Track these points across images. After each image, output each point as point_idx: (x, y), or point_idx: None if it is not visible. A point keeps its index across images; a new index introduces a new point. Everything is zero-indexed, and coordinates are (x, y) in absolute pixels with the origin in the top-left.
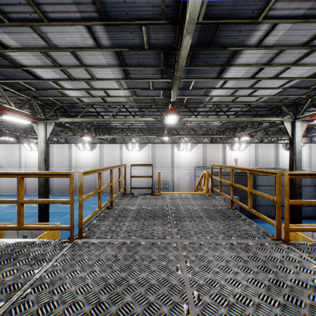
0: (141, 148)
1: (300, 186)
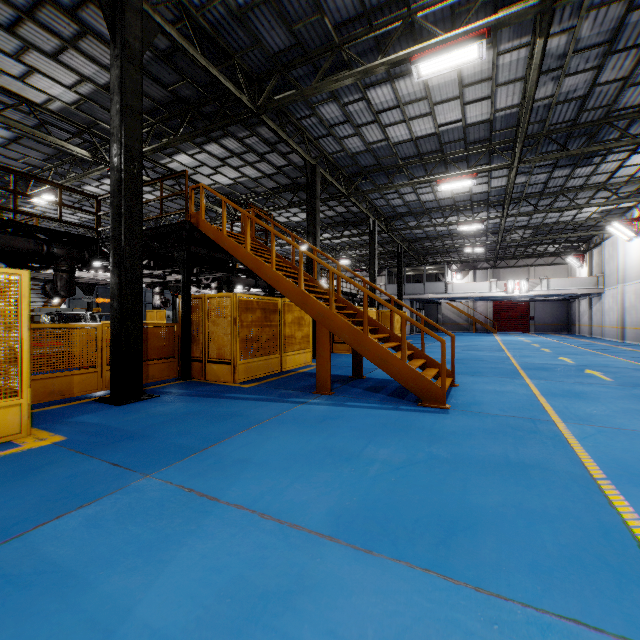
0: None
1: None
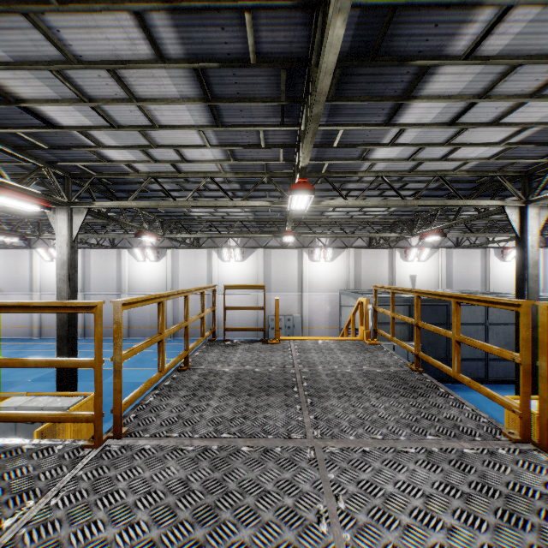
0: (246, 256)
1: (535, 325)
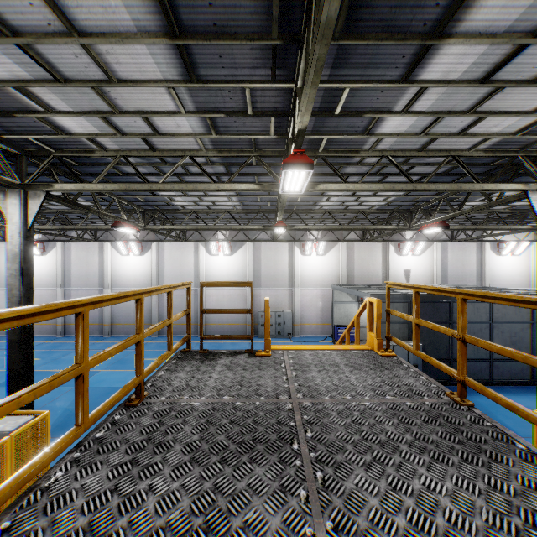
0: (235, 250)
1: None
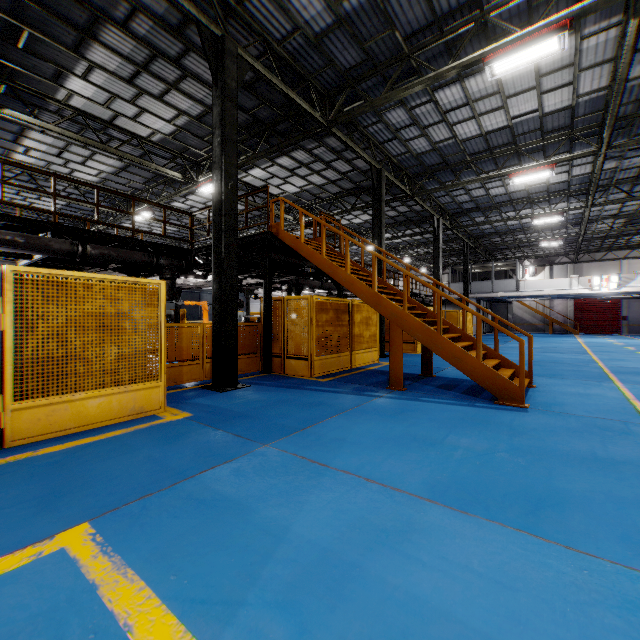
0: None
1: None
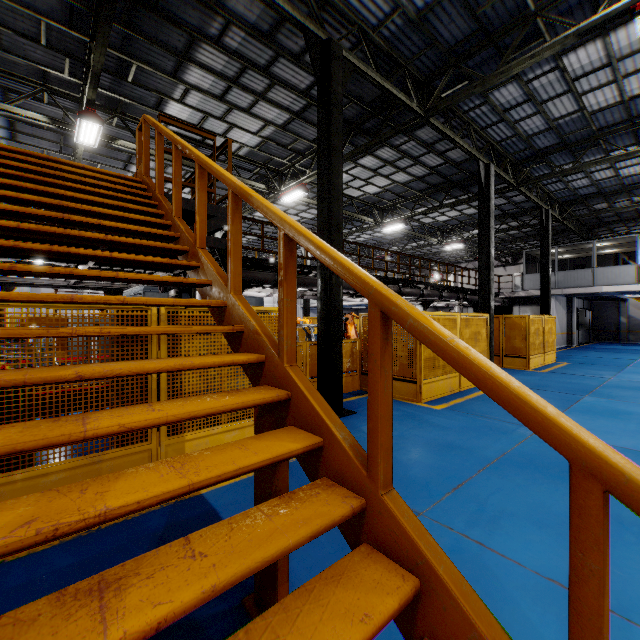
0: None
1: None
